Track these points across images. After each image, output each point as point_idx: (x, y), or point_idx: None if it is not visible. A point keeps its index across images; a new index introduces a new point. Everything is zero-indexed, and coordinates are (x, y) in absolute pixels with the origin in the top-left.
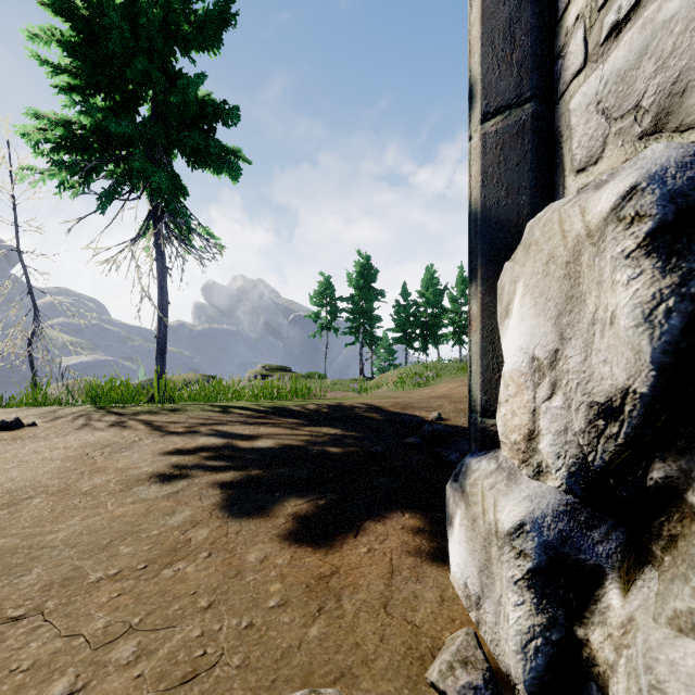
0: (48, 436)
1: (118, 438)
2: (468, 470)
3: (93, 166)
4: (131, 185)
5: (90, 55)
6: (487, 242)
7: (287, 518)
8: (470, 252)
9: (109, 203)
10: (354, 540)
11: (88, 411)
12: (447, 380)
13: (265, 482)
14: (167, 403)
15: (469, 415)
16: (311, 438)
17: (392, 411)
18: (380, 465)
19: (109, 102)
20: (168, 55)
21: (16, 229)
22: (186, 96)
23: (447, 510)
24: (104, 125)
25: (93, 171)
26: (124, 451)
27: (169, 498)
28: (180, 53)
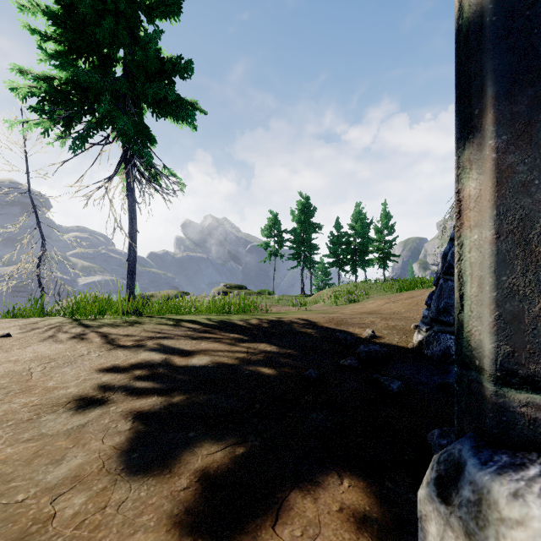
0: (12, 347)
1: (70, 351)
2: (487, 508)
3: (73, 116)
4: (103, 130)
5: (70, 23)
6: (509, 49)
7: (191, 478)
8: (461, 93)
9: (83, 146)
10: (271, 533)
11: (64, 322)
12: (375, 297)
13: (184, 414)
14: (131, 316)
15: (458, 370)
16: (246, 355)
17: (327, 326)
18: (313, 393)
19: (88, 65)
20: (134, 20)
21: (28, 176)
22: (148, 52)
23: (422, 537)
24: (79, 79)
25: (73, 120)
26: (65, 366)
27: (70, 435)
28: (147, 21)
